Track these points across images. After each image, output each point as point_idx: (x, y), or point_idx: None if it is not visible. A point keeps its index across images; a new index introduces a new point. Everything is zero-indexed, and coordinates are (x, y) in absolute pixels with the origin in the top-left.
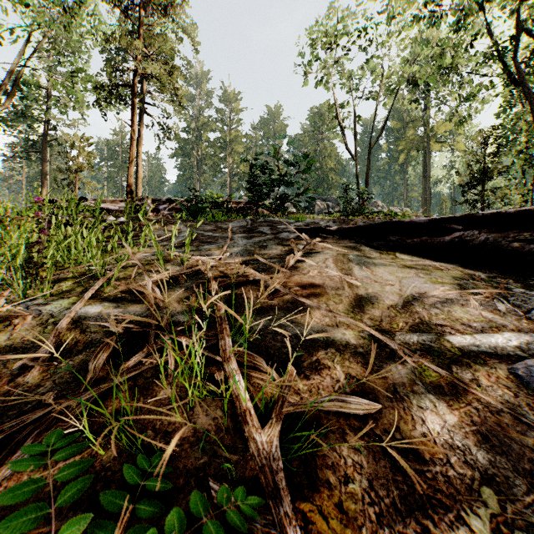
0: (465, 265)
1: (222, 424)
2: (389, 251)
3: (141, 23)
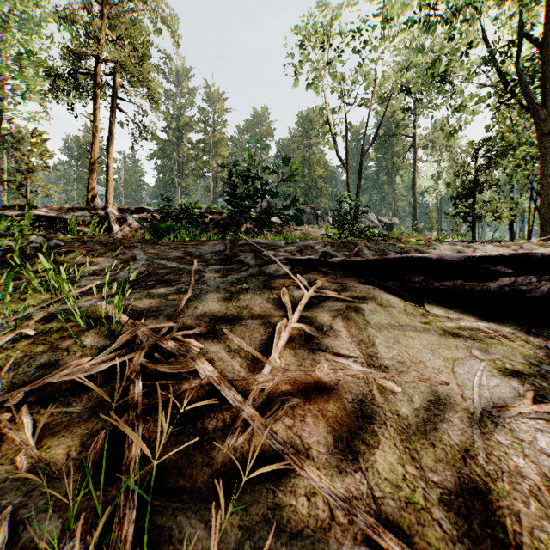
0: (523, 328)
1: None
2: (413, 299)
3: (105, 2)
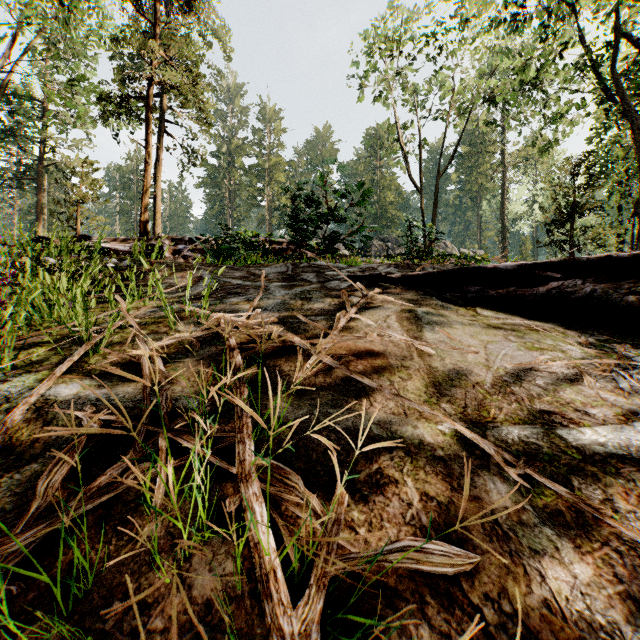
0: (566, 325)
1: (233, 587)
2: (467, 305)
3: (158, 21)
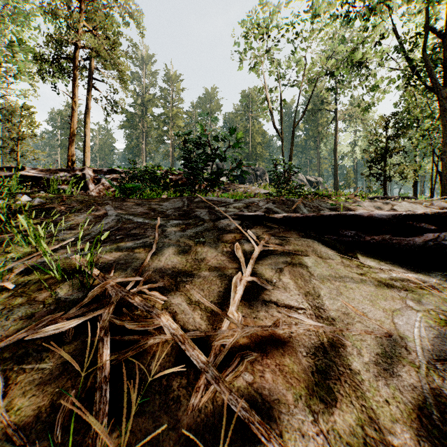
0: (446, 278)
1: None
2: (348, 252)
3: None
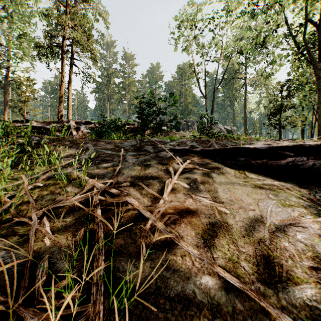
0: (298, 184)
1: None
2: (240, 170)
3: (68, 5)
